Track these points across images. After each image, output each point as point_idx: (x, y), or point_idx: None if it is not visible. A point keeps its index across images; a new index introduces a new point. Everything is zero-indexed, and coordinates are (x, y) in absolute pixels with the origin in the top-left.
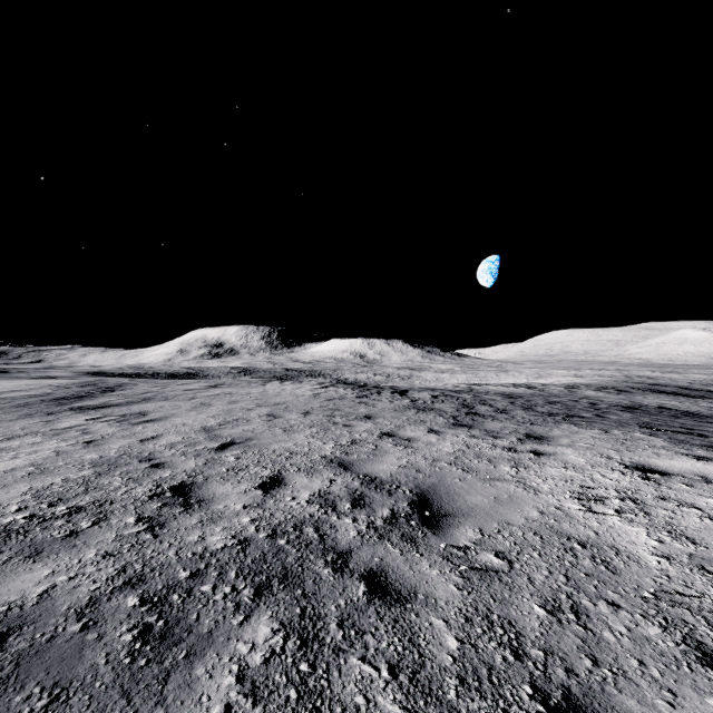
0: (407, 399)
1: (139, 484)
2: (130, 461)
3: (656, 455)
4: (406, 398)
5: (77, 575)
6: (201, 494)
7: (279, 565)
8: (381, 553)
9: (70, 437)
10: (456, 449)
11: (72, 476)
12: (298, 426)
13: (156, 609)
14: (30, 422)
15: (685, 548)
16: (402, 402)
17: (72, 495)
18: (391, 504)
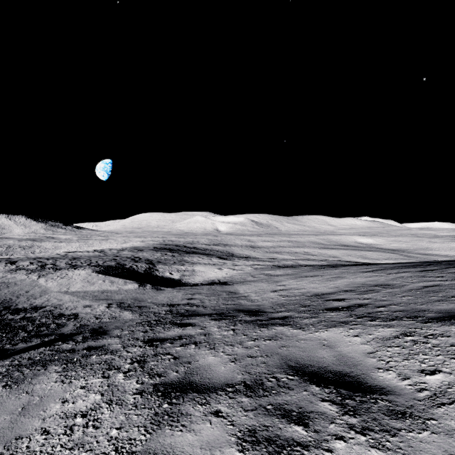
0: (14, 266)
1: None
2: None
3: (73, 272)
4: (14, 265)
5: None
6: None
7: None
8: None
9: None
10: (24, 278)
11: None
12: None
13: None
14: None
15: (55, 283)
16: (11, 267)
17: None
18: None
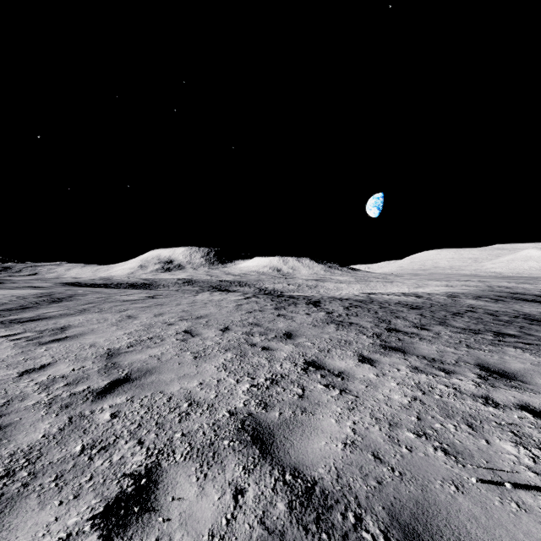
0: (322, 311)
1: None
2: None
3: None
4: (321, 310)
5: None
6: None
7: None
8: None
9: None
10: (409, 397)
11: None
12: (212, 348)
13: None
14: None
15: None
16: (319, 315)
17: None
18: None
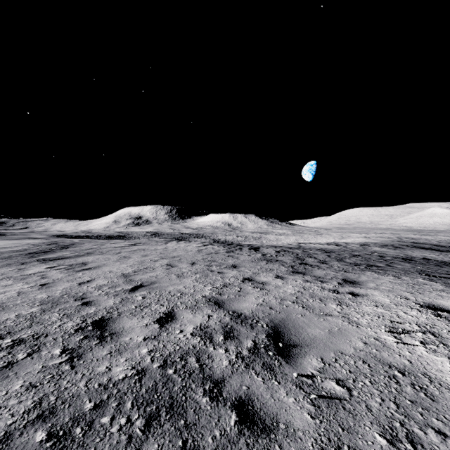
0: (259, 253)
1: (70, 319)
2: (68, 300)
3: (440, 296)
4: (258, 252)
5: (0, 408)
6: (113, 327)
7: (167, 394)
8: (247, 381)
9: (32, 280)
10: (296, 291)
11: (24, 312)
12: (187, 273)
13: (59, 445)
14: (8, 270)
15: None
16: (256, 256)
17: (19, 328)
18: (253, 336)
